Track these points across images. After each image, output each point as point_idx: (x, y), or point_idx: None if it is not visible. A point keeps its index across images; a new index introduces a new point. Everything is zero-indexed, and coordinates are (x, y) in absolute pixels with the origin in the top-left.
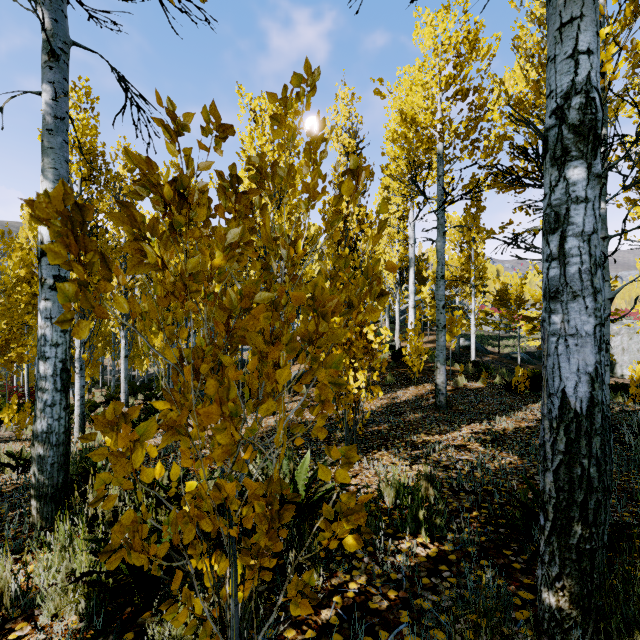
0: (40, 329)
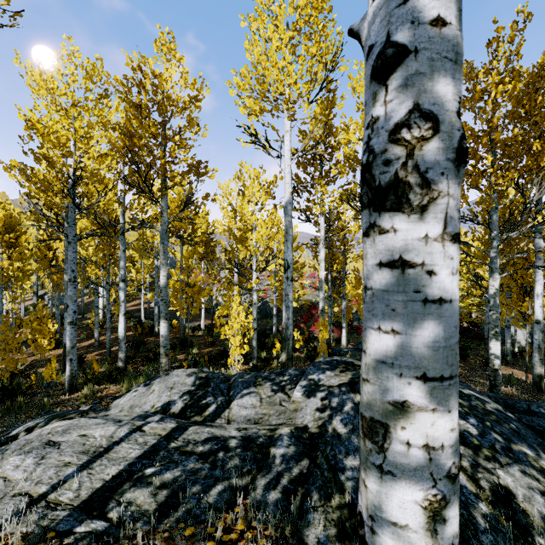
0: None
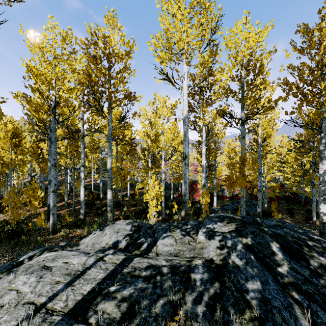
0: None
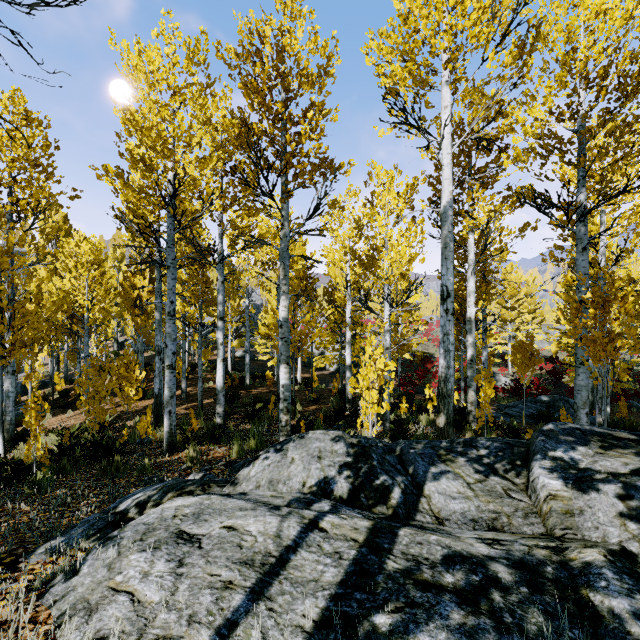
0: (7, 388)
